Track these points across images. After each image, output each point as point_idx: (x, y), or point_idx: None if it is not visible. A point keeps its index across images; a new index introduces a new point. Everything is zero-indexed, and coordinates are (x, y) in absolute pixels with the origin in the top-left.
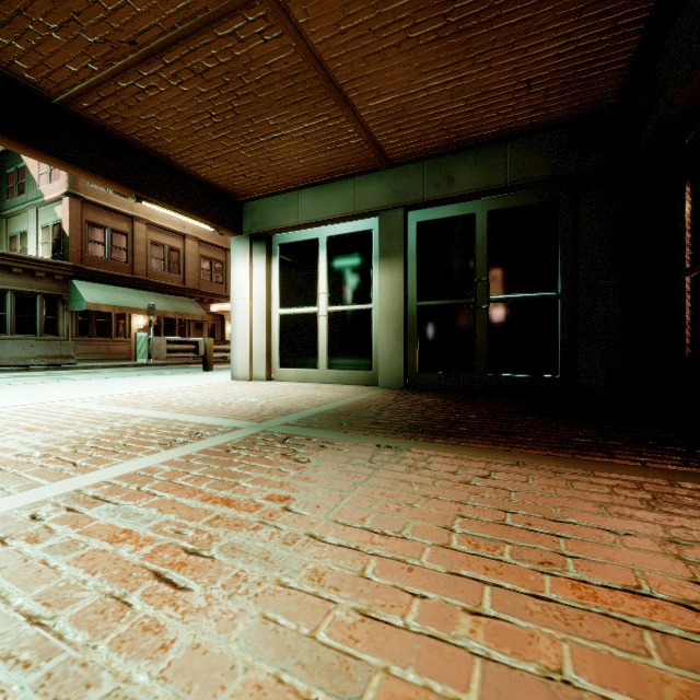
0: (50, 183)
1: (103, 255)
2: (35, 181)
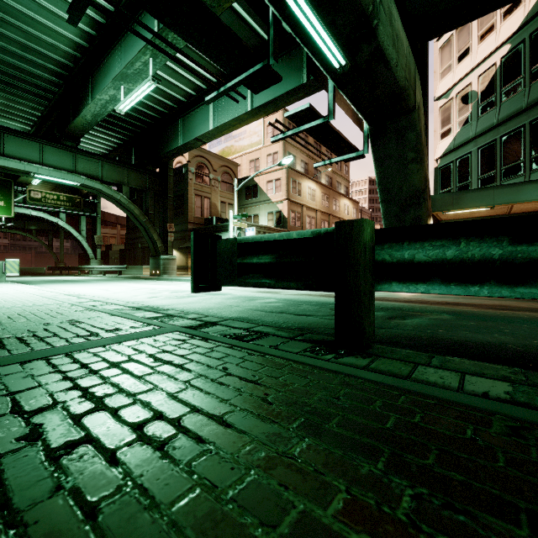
0: (275, 193)
1: (294, 224)
2: (264, 192)
